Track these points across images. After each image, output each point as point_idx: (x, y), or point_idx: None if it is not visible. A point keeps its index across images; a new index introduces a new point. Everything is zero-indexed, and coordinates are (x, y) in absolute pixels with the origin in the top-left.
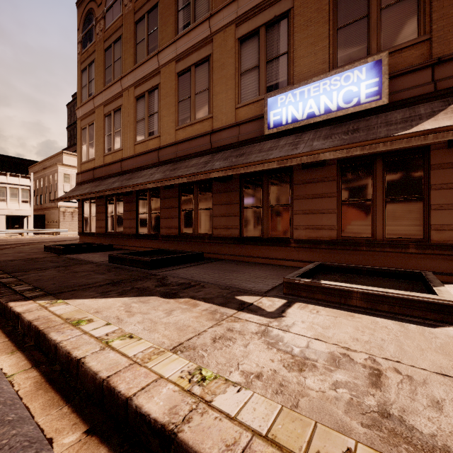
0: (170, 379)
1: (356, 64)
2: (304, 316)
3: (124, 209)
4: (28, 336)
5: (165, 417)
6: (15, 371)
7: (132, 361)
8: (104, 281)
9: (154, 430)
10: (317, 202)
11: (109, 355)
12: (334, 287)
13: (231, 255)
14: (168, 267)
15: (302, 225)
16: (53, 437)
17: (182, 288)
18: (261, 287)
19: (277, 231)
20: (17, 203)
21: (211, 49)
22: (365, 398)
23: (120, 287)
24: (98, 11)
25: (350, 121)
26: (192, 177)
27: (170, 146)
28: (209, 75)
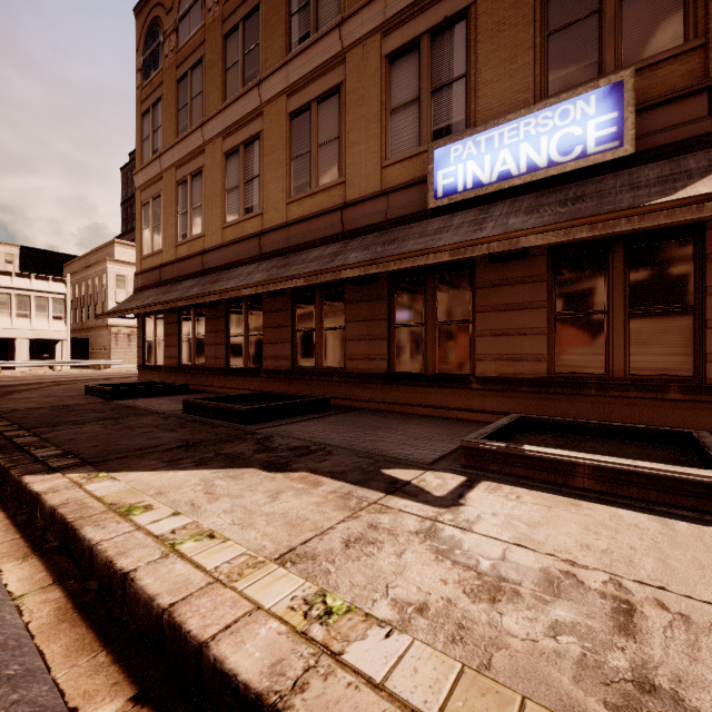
0: (273, 612)
1: (579, 90)
2: (495, 505)
3: (207, 329)
4: (51, 531)
5: (262, 681)
6: (26, 590)
7: (212, 578)
8: (173, 442)
9: (244, 703)
10: (514, 316)
11: (175, 567)
12: (545, 456)
13: (374, 402)
14: (274, 421)
15: (490, 354)
16: (79, 707)
17: (296, 455)
18: (424, 454)
19: (448, 364)
20: (46, 320)
21: (343, 75)
22: (608, 655)
23: (198, 453)
24: (167, 21)
25: (569, 184)
26: (313, 277)
27: (278, 229)
28: (339, 115)
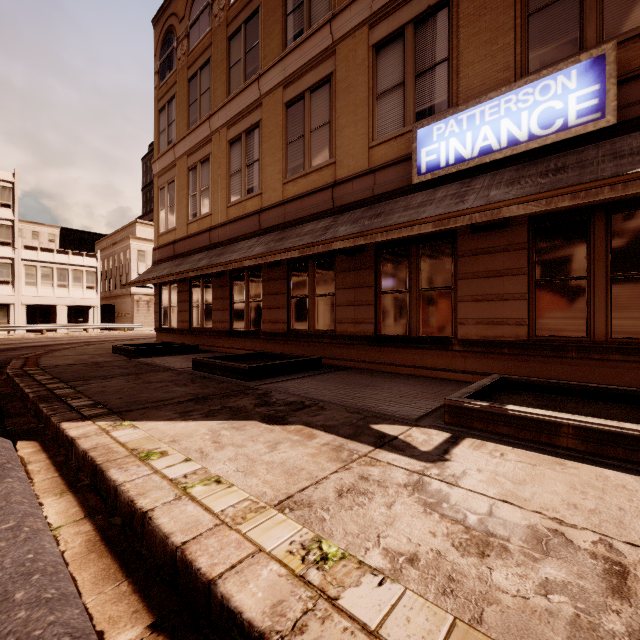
0: (273, 555)
1: (560, 65)
2: (480, 461)
3: (213, 297)
4: (83, 471)
5: (265, 620)
6: (62, 522)
7: (219, 520)
8: (185, 396)
9: (249, 639)
10: (495, 282)
11: (186, 509)
12: (528, 415)
13: (362, 362)
14: (272, 378)
15: (471, 318)
16: (105, 630)
17: (292, 409)
18: (409, 411)
19: (431, 327)
20: (81, 290)
21: (333, 65)
22: (603, 617)
23: (206, 406)
24: (179, 28)
25: (549, 156)
26: (307, 249)
27: (275, 206)
28: (330, 102)
